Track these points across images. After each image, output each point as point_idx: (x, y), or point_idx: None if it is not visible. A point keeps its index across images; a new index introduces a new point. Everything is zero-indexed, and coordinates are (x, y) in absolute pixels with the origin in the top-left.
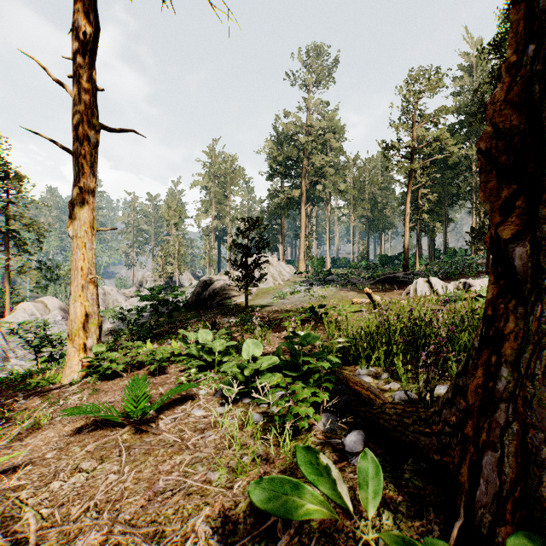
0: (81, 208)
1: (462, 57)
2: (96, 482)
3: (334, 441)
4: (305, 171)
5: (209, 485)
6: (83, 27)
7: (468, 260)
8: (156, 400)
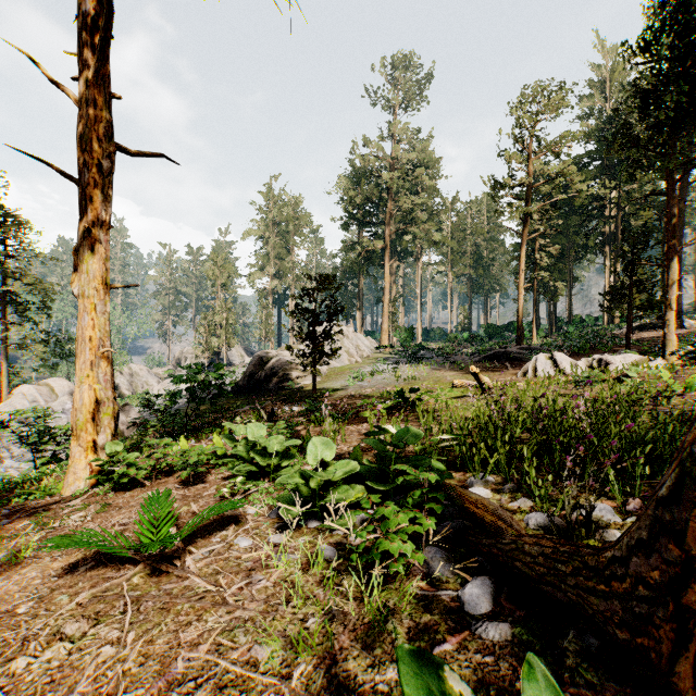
0: (89, 257)
1: (592, 70)
2: (83, 659)
3: (446, 594)
4: (390, 216)
5: (254, 670)
6: (92, 12)
7: (600, 331)
8: (186, 522)
